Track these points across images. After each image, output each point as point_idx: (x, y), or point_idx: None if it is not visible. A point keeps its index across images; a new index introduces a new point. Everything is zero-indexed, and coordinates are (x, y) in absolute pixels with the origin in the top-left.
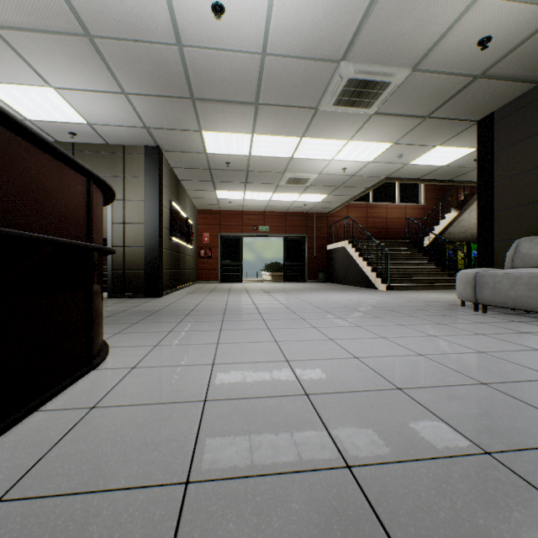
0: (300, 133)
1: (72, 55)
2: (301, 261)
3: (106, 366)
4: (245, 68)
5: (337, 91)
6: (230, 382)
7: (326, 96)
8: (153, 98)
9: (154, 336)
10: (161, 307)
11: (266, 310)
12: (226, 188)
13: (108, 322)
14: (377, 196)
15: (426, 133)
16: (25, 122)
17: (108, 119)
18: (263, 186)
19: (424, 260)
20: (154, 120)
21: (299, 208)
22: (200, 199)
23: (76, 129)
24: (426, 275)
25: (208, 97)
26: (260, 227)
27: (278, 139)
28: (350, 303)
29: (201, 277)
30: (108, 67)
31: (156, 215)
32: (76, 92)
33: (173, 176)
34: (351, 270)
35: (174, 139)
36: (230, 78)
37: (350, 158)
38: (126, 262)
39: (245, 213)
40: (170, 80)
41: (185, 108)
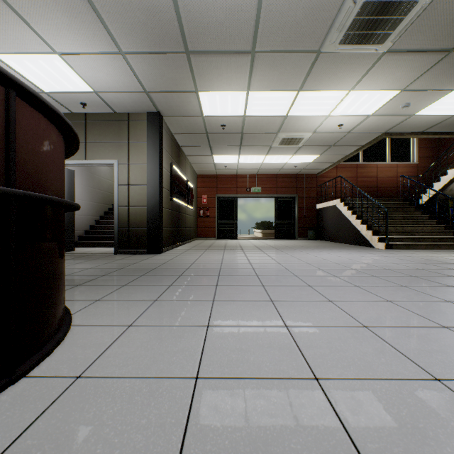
0: (297, 85)
1: (66, 10)
2: (291, 219)
3: (44, 368)
4: (242, 4)
5: (346, 22)
6: (222, 447)
7: (332, 32)
8: (149, 56)
9: (134, 308)
10: (158, 265)
11: (263, 272)
12: (222, 152)
13: (98, 283)
14: (366, 156)
15: (445, 73)
16: (43, 95)
17: (111, 85)
18: (256, 148)
19: (424, 217)
20: (152, 83)
21: (290, 170)
22: (199, 164)
23: (86, 99)
24: (428, 233)
25: (202, 48)
26: (252, 189)
27: (274, 95)
28: (355, 265)
29: (200, 234)
30: (102, 22)
31: (157, 176)
32: (78, 56)
33: (174, 142)
34: (343, 228)
35: (172, 103)
36: (225, 20)
37: (349, 112)
38: (130, 221)
39: (239, 177)
40: (163, 31)
41: (180, 65)
